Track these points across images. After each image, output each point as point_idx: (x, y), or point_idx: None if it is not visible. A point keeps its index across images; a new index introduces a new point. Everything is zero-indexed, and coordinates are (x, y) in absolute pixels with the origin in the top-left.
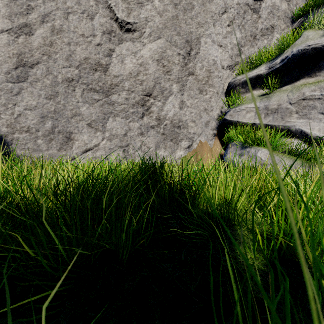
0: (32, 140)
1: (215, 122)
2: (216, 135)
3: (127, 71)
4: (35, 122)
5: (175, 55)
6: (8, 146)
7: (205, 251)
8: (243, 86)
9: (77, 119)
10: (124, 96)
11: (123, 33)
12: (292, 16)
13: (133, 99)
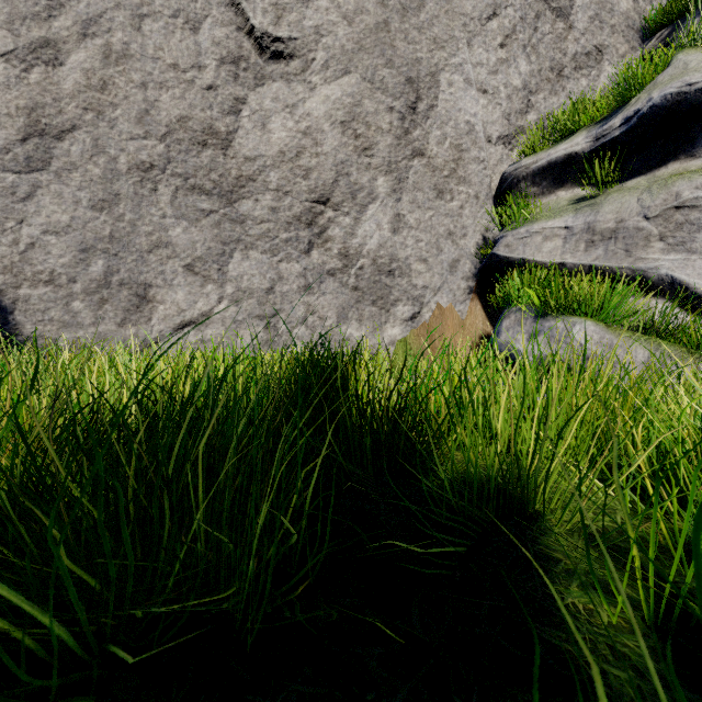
0: (59, 303)
1: (473, 263)
2: (474, 291)
3: (274, 148)
4: (66, 261)
5: (382, 113)
6: (5, 316)
7: (478, 600)
8: (536, 180)
9: (161, 254)
10: (269, 205)
11: (265, 62)
12: (644, 27)
13: (289, 211)
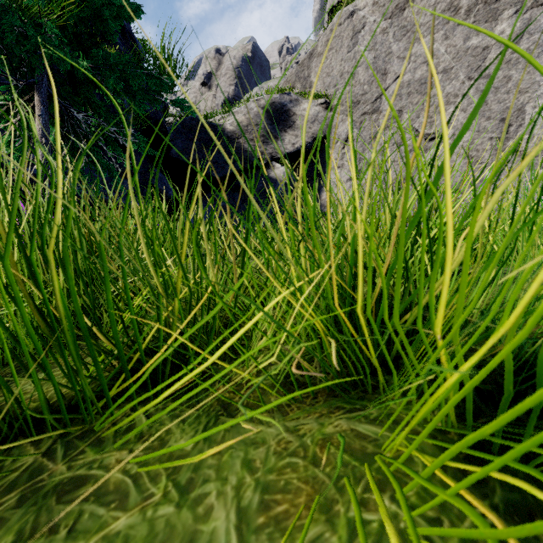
0: None
1: None
2: None
3: (432, 175)
4: None
5: (485, 142)
6: None
7: None
8: None
9: None
10: None
11: (427, 143)
12: None
13: None
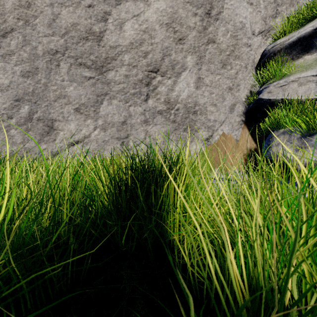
0: (2, 130)
1: (243, 106)
2: (244, 123)
3: (127, 40)
4: (7, 106)
5: (190, 17)
6: None
7: None
8: (287, 51)
9: (61, 102)
10: (123, 73)
11: None
12: None
13: (135, 77)
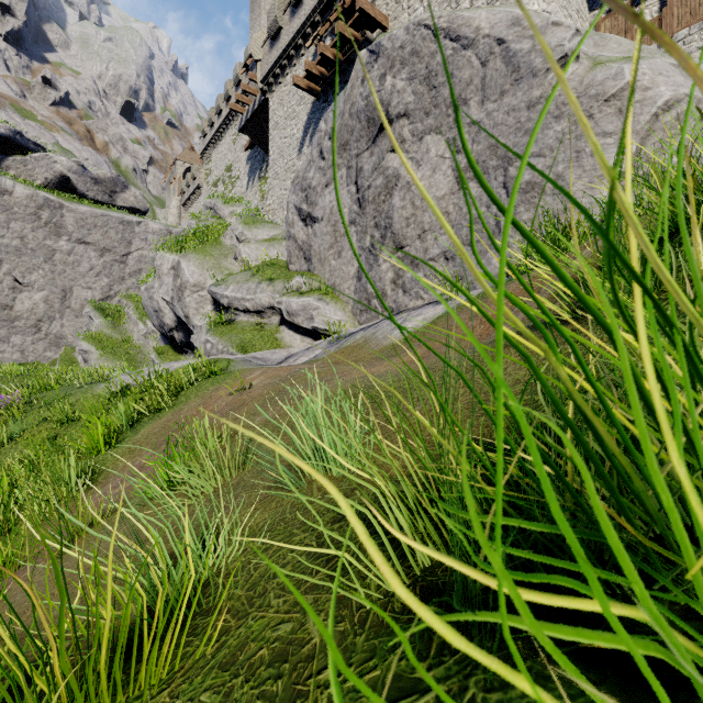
0: None
1: None
2: None
3: (26, 308)
4: None
5: (56, 299)
6: None
7: None
8: None
9: None
10: (24, 323)
11: (23, 287)
12: None
13: (30, 324)
